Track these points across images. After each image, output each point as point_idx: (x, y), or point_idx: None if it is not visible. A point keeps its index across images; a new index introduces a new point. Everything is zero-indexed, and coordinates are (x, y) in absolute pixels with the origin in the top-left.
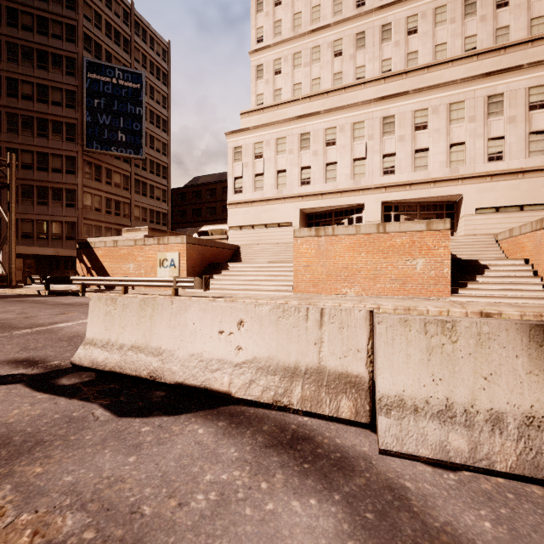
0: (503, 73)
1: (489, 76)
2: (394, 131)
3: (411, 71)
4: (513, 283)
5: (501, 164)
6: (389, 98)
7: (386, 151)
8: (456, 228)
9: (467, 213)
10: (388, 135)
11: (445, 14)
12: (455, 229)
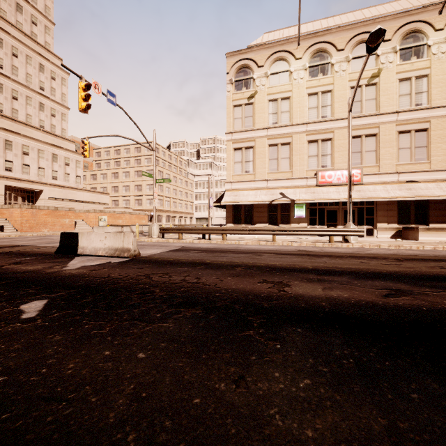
0: (58, 147)
1: (54, 146)
2: (12, 150)
3: (18, 121)
4: (85, 226)
5: (57, 182)
6: (10, 131)
7: (8, 159)
8: (35, 203)
9: (46, 198)
10: (8, 150)
11: (32, 102)
12: (35, 203)
